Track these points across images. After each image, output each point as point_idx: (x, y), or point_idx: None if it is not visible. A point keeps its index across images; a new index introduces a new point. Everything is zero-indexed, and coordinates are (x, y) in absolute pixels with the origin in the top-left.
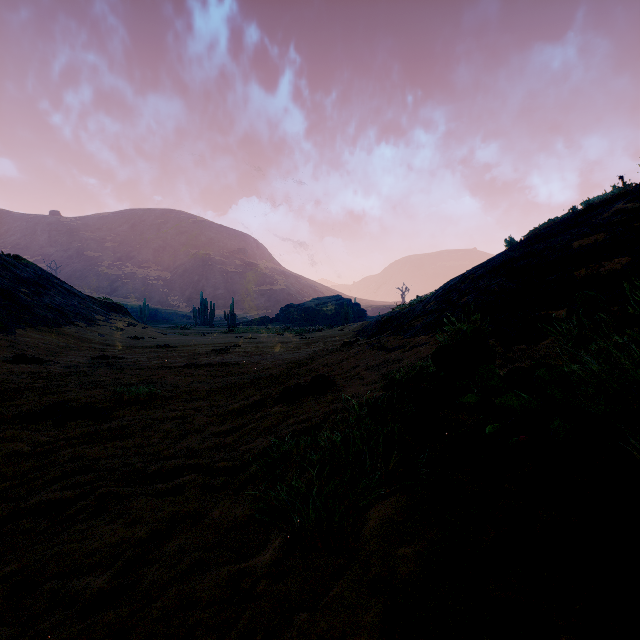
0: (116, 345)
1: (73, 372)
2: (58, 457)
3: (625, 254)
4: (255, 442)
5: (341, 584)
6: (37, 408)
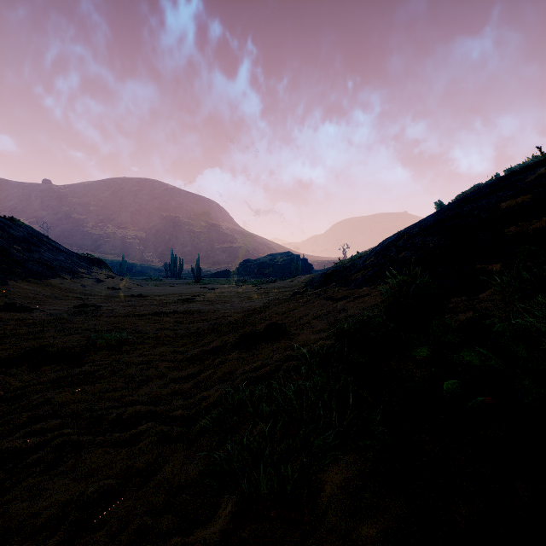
0: (96, 295)
1: (55, 319)
2: (27, 402)
3: None
4: (212, 389)
5: None
6: (17, 353)
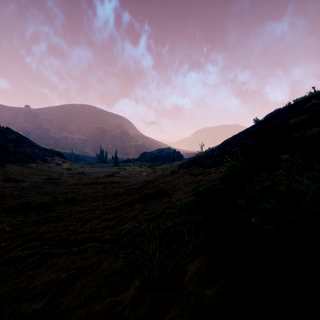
0: (57, 172)
1: (34, 186)
2: (22, 232)
3: (318, 126)
4: (126, 224)
5: (172, 312)
6: (14, 205)
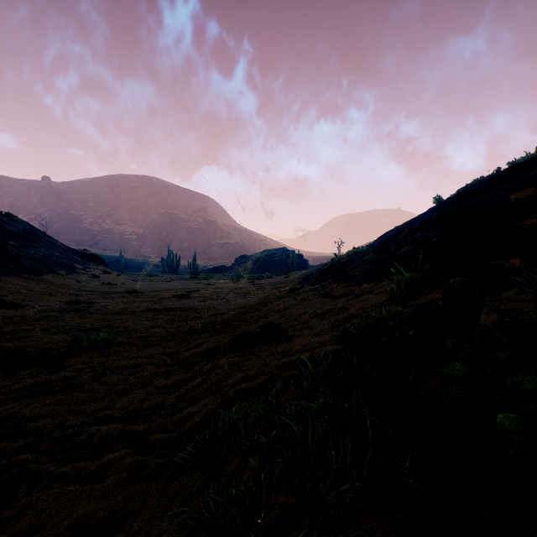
0: (91, 291)
1: (44, 316)
2: None
3: None
4: (199, 404)
5: None
6: None
